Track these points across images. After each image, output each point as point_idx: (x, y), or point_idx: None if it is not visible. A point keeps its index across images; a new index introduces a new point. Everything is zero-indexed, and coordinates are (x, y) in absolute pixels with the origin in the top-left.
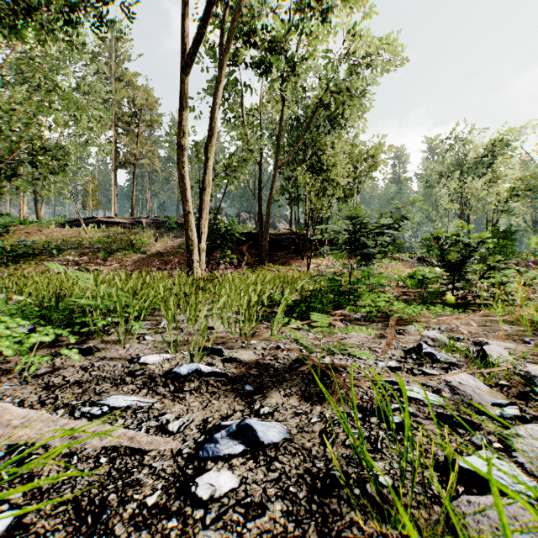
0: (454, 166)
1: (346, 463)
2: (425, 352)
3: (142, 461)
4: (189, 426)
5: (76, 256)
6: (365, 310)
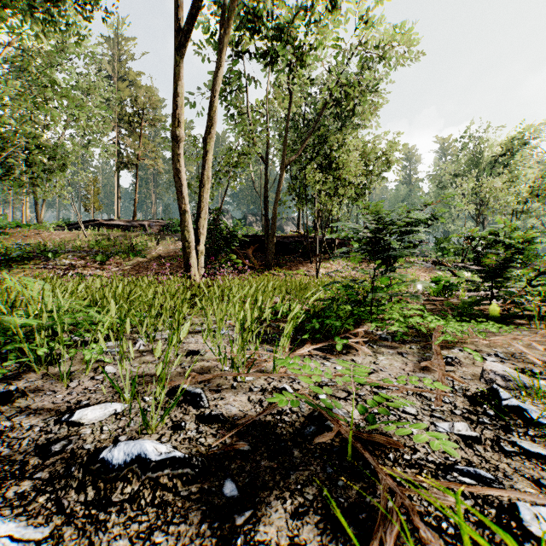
0: (468, 166)
1: None
2: (509, 406)
3: None
4: None
5: (73, 260)
6: (396, 329)
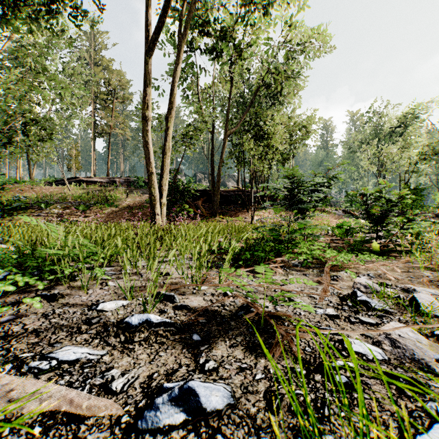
0: (372, 134)
1: (294, 437)
2: (360, 300)
3: (77, 431)
4: (133, 384)
5: (61, 209)
6: (302, 258)
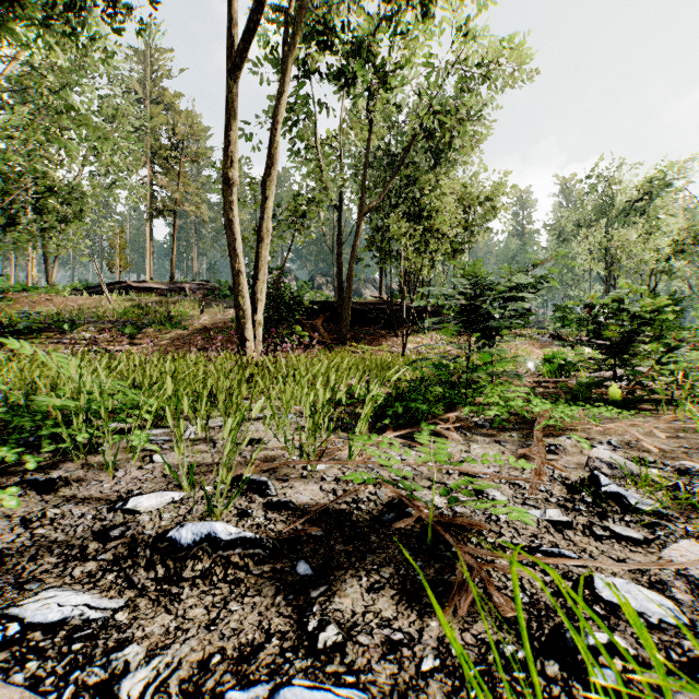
0: (596, 213)
1: None
2: (607, 492)
3: None
4: (166, 684)
5: (95, 333)
6: (493, 413)
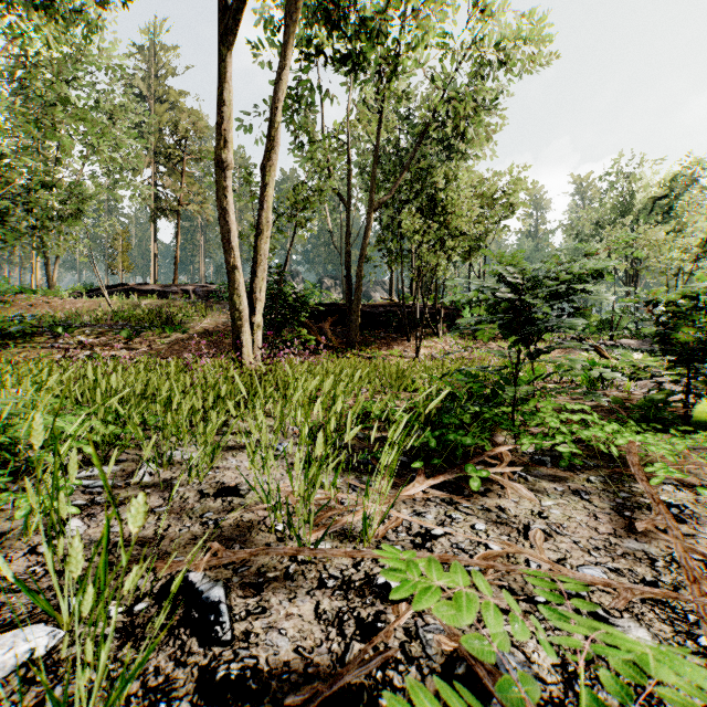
0: (615, 212)
1: None
2: None
3: None
4: None
5: (91, 337)
6: (566, 450)
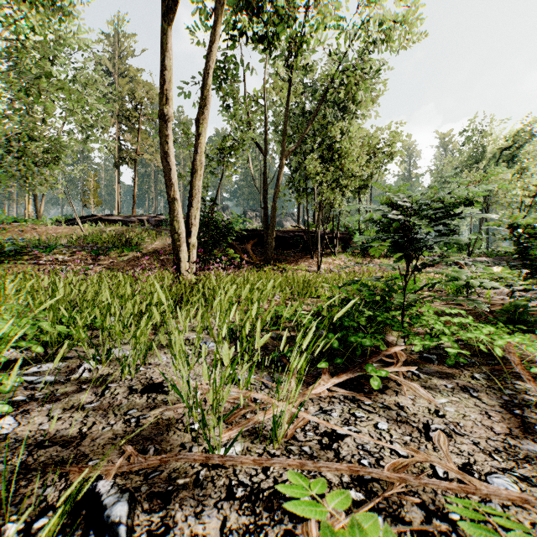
0: (471, 159)
1: None
2: None
3: None
4: None
5: (67, 255)
6: (455, 351)
